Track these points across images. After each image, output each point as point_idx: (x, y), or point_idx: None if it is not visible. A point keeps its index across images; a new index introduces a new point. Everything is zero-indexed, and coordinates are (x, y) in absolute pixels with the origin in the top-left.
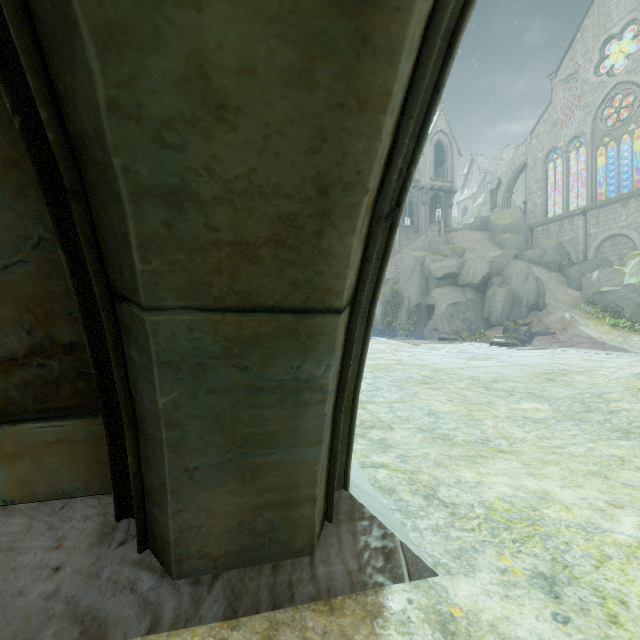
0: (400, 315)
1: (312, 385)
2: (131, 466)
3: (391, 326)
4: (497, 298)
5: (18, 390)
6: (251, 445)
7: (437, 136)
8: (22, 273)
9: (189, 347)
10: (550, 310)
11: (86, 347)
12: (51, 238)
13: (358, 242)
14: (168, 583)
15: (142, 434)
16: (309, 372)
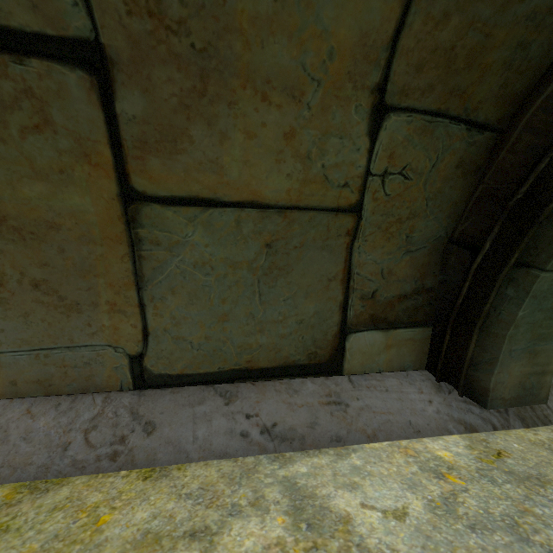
0: None
1: None
2: (472, 350)
3: None
4: None
5: (402, 311)
6: (539, 339)
7: None
8: (421, 253)
9: (545, 288)
10: None
11: (435, 290)
12: (443, 236)
13: None
14: (486, 411)
15: (484, 333)
16: None
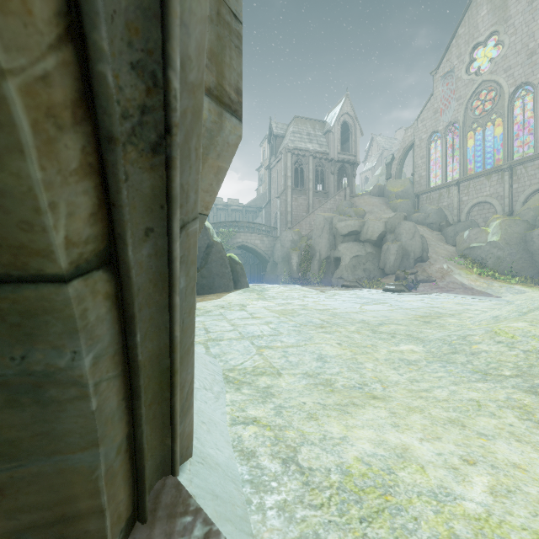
0: (313, 266)
1: (58, 378)
2: None
3: (305, 275)
4: (390, 252)
5: None
6: None
7: (343, 117)
8: None
9: None
10: (432, 262)
11: None
12: None
13: (52, 172)
14: None
15: None
16: (46, 362)
